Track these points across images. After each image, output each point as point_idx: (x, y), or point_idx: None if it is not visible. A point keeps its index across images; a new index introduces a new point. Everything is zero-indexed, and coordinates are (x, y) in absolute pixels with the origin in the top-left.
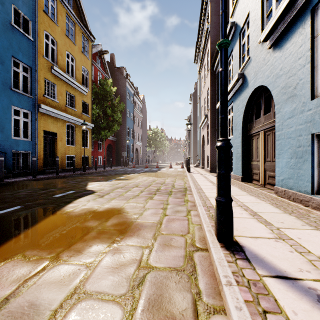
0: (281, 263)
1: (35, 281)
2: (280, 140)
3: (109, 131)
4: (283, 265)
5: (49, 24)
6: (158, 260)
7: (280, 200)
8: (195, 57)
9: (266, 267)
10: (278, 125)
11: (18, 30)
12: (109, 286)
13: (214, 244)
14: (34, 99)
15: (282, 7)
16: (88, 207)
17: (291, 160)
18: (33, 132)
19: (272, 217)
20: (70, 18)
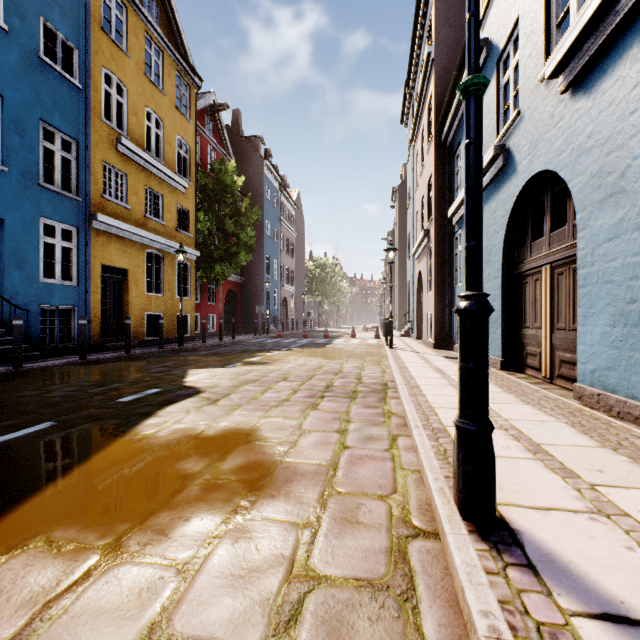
0: (609, 578)
1: (68, 607)
2: (589, 287)
3: (231, 264)
4: (616, 584)
5: (113, 55)
6: (331, 560)
7: (590, 416)
8: (402, 114)
9: (577, 589)
10: (583, 254)
11: (53, 68)
12: (225, 624)
13: (454, 525)
14: (84, 203)
15: (593, 3)
16: (185, 426)
17: (614, 329)
18: (81, 269)
19: (576, 457)
20: (153, 42)
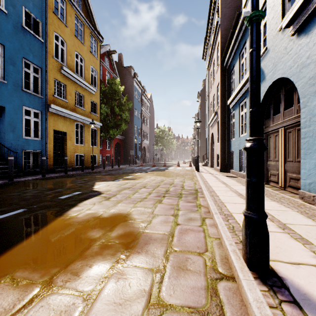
0: None
1: None
2: (307, 138)
3: (117, 130)
4: None
5: (59, 25)
6: (173, 294)
7: (309, 208)
8: (203, 54)
9: None
10: (304, 121)
11: (29, 31)
12: None
13: (245, 273)
14: (44, 99)
15: None
16: (92, 211)
17: None
18: (43, 132)
19: (307, 231)
20: (79, 19)
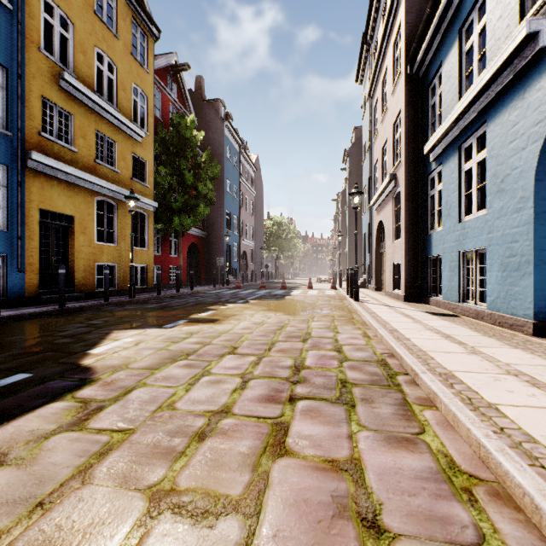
0: None
1: None
2: None
3: (189, 216)
4: None
5: None
6: None
7: None
8: (358, 70)
9: None
10: None
11: None
12: None
13: None
14: (16, 139)
15: None
16: None
17: None
18: (12, 212)
19: None
20: None
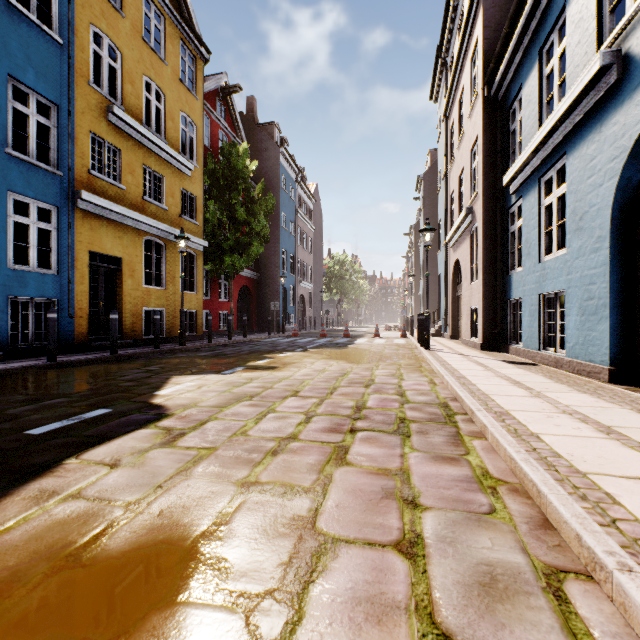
0: None
1: None
2: None
3: (242, 256)
4: None
5: (103, 11)
6: None
7: None
8: (432, 86)
9: None
10: None
11: (25, 15)
12: None
13: None
14: (66, 178)
15: None
16: (79, 510)
17: None
18: (62, 255)
19: None
20: (153, 4)
